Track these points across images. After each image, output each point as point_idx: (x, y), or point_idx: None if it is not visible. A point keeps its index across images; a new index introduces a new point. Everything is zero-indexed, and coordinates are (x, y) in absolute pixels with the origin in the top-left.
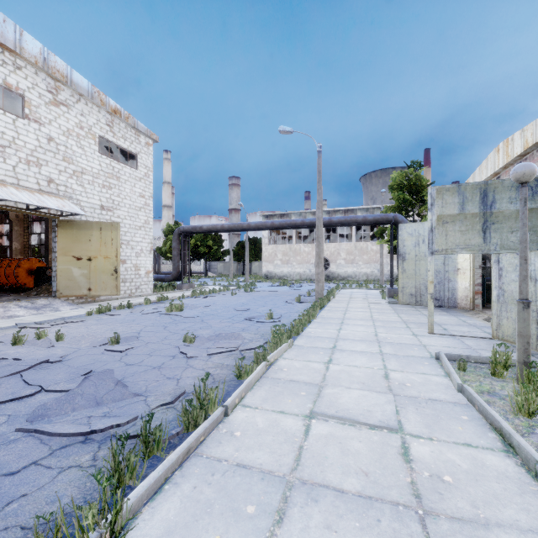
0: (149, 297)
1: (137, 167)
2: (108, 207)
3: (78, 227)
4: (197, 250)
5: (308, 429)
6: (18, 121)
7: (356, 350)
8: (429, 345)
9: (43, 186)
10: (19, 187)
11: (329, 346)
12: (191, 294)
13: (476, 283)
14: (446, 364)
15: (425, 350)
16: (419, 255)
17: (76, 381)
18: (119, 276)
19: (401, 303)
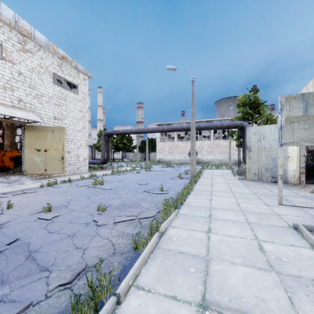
0: (85, 174)
1: (78, 93)
2: (59, 117)
3: (38, 130)
4: (117, 146)
5: None
6: None
7: (227, 219)
8: (282, 214)
9: (15, 103)
10: None
11: (206, 215)
12: (111, 173)
13: (301, 166)
14: (311, 237)
15: (282, 220)
16: (260, 147)
17: None
18: (65, 161)
19: (248, 179)
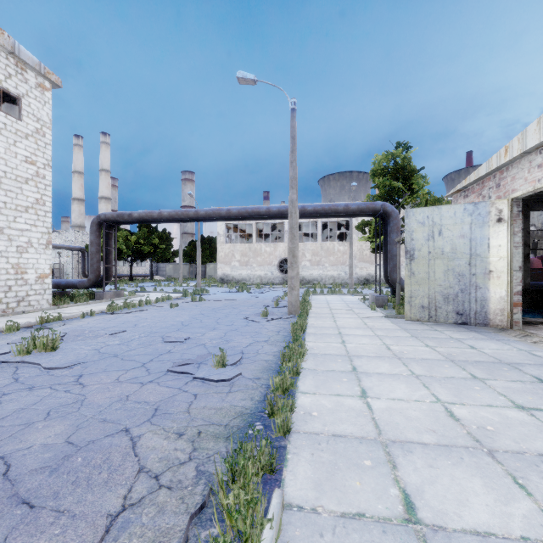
0: (38, 314)
1: (20, 117)
2: None
3: None
4: (140, 250)
5: None
6: None
7: (490, 535)
8: None
9: None
10: None
11: (392, 506)
12: (106, 308)
13: (515, 291)
14: None
15: None
16: (433, 251)
17: None
18: None
19: (408, 318)
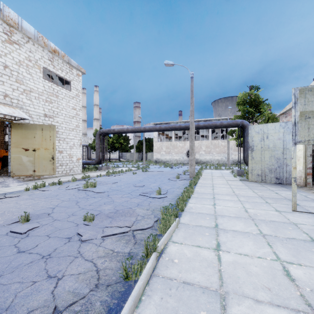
0: (78, 175)
1: (70, 90)
2: (50, 115)
3: (26, 128)
4: (114, 145)
5: None
6: None
7: (237, 231)
8: (298, 223)
9: (0, 99)
10: None
11: (211, 225)
12: (106, 174)
13: (307, 167)
14: None
15: (300, 231)
16: (263, 147)
17: None
18: (55, 161)
19: (250, 180)
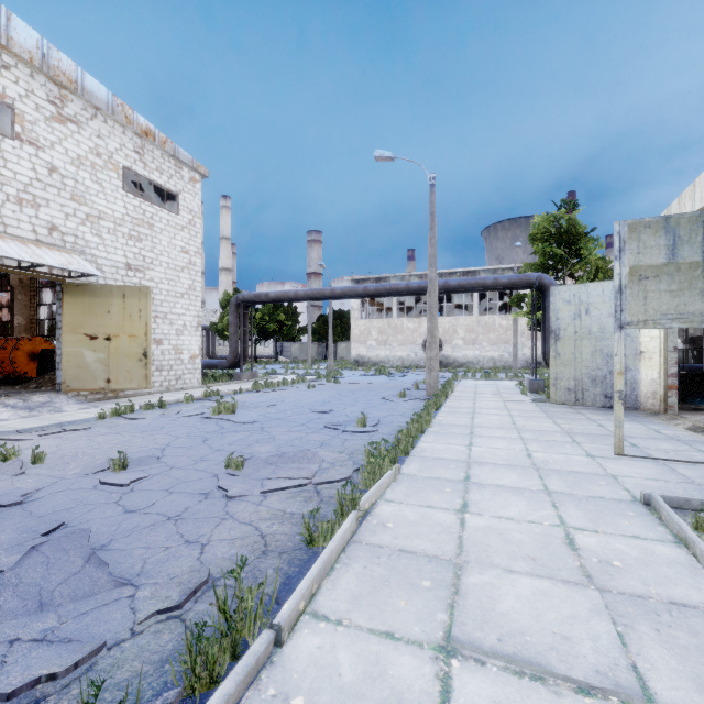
0: (194, 391)
1: (178, 212)
2: (137, 266)
3: (92, 293)
4: (265, 327)
5: (446, 689)
6: (4, 142)
7: (503, 486)
8: (620, 475)
9: (42, 235)
10: (6, 236)
11: (458, 477)
12: (252, 387)
13: (669, 373)
14: (675, 520)
15: (619, 487)
16: (580, 331)
17: (25, 548)
18: (150, 362)
19: (553, 401)
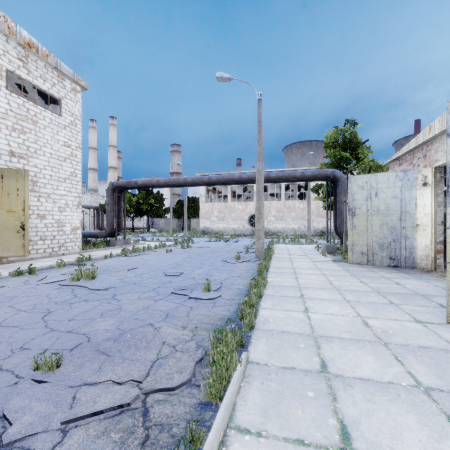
0: (73, 255)
1: (61, 113)
2: (21, 154)
3: None
4: (140, 208)
5: None
6: None
7: (369, 380)
8: None
9: None
10: None
11: (313, 365)
12: (121, 252)
13: (438, 241)
14: None
15: None
16: (371, 209)
17: None
18: (27, 233)
19: (350, 262)
